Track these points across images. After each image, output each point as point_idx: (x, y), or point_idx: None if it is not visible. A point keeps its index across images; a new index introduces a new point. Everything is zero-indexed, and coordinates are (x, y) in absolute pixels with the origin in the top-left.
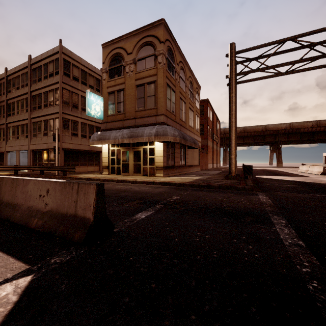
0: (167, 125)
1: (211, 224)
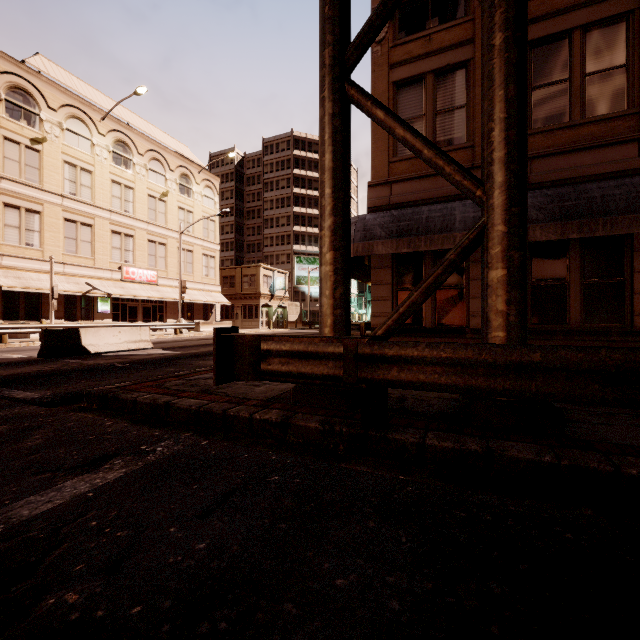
0: (390, 208)
1: (3, 368)
